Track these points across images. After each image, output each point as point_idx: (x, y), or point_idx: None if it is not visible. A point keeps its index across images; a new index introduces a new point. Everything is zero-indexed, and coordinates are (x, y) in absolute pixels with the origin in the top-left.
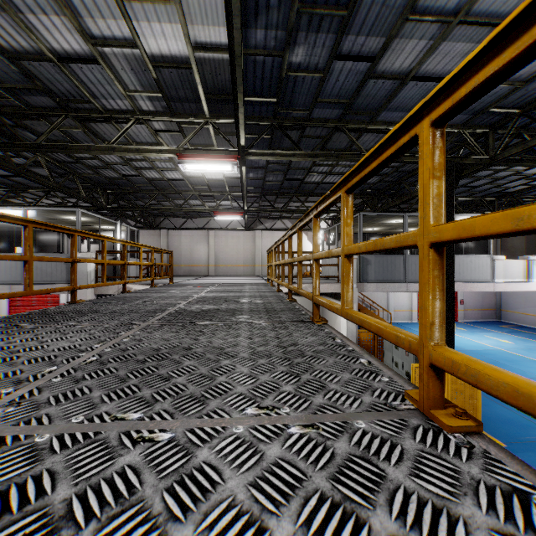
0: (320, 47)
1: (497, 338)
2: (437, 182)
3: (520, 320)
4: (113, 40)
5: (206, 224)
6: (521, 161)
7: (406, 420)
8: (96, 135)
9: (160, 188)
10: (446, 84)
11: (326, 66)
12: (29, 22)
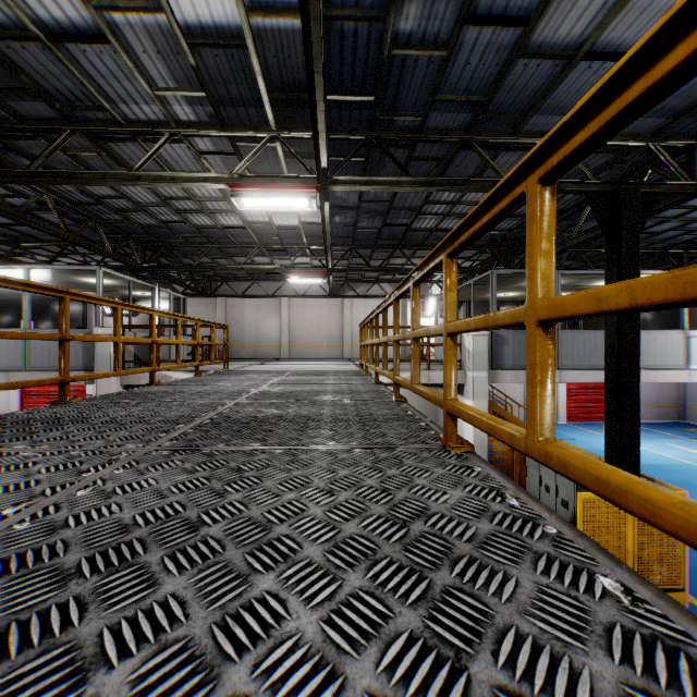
0: (443, 3)
1: (682, 448)
2: None
3: None
4: (125, 1)
5: (277, 290)
6: None
7: None
8: (119, 161)
9: (213, 240)
10: None
11: (451, 38)
12: None
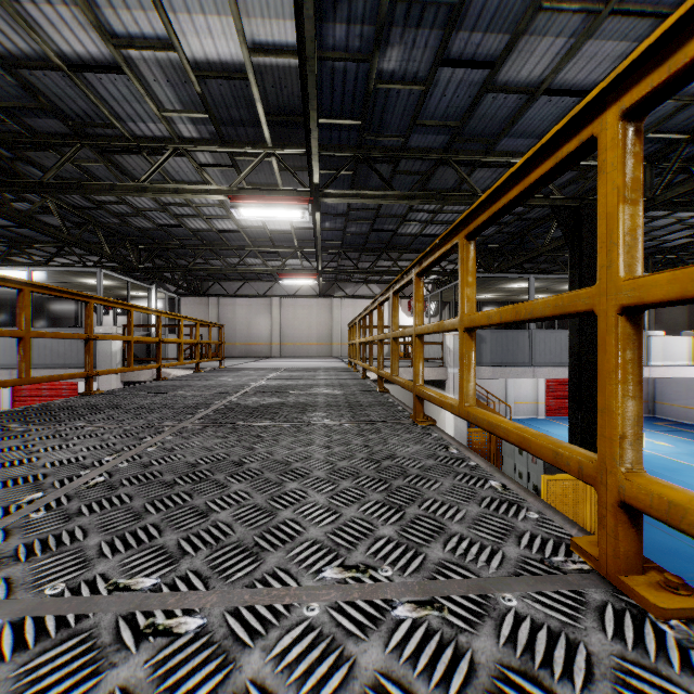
0: (421, 48)
1: (650, 440)
2: (631, 208)
3: (680, 415)
4: (142, 40)
5: (268, 290)
6: (688, 204)
7: (582, 593)
8: (123, 171)
9: (208, 243)
10: (657, 41)
11: (428, 75)
12: (29, 15)
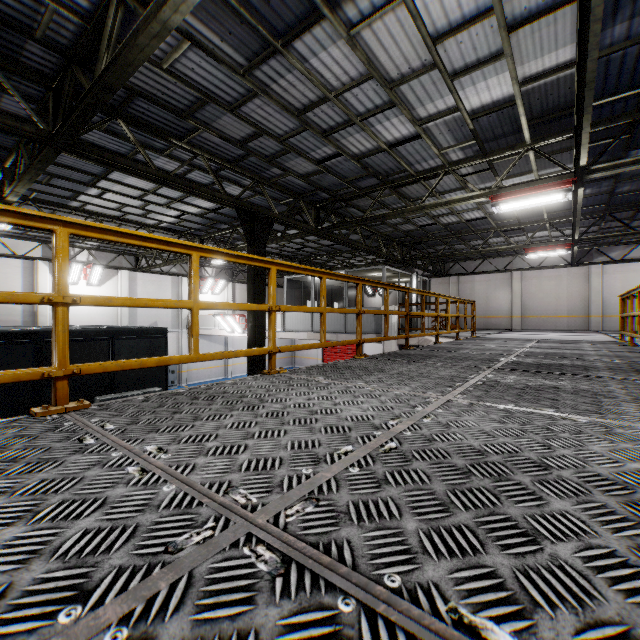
0: None
1: None
2: None
3: None
4: (437, 114)
5: (508, 265)
6: None
7: None
8: (404, 196)
9: (455, 232)
10: None
11: None
12: (376, 130)
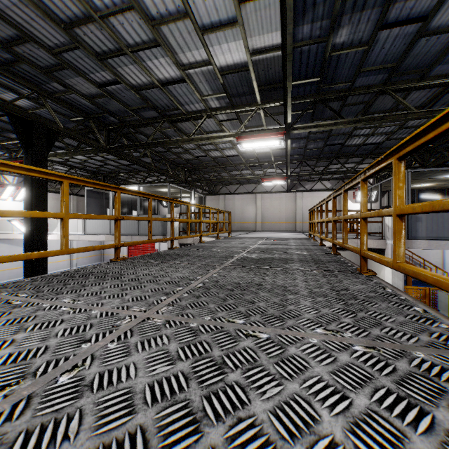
0: (364, 23)
1: None
2: None
3: None
4: (195, 63)
5: (254, 189)
6: None
7: None
8: (180, 131)
9: (220, 164)
10: None
11: (370, 38)
12: (147, 65)
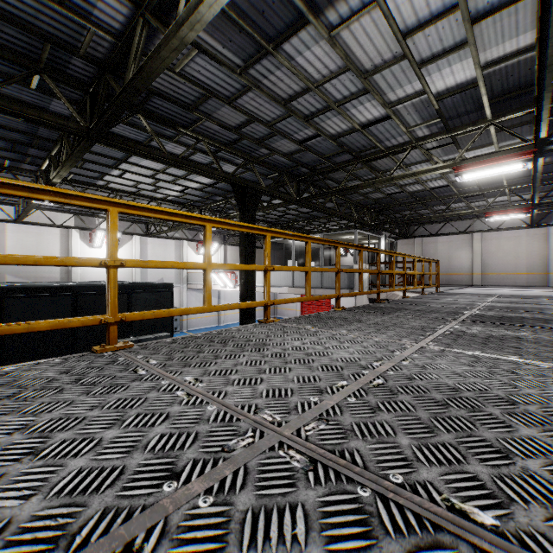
0: None
1: None
2: None
3: None
4: (405, 97)
5: (469, 227)
6: None
7: None
8: (374, 169)
9: (420, 199)
10: None
11: None
12: (351, 113)
